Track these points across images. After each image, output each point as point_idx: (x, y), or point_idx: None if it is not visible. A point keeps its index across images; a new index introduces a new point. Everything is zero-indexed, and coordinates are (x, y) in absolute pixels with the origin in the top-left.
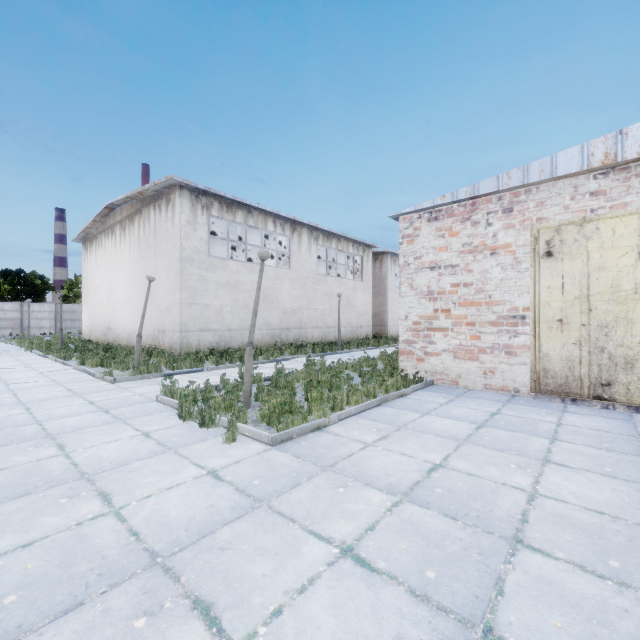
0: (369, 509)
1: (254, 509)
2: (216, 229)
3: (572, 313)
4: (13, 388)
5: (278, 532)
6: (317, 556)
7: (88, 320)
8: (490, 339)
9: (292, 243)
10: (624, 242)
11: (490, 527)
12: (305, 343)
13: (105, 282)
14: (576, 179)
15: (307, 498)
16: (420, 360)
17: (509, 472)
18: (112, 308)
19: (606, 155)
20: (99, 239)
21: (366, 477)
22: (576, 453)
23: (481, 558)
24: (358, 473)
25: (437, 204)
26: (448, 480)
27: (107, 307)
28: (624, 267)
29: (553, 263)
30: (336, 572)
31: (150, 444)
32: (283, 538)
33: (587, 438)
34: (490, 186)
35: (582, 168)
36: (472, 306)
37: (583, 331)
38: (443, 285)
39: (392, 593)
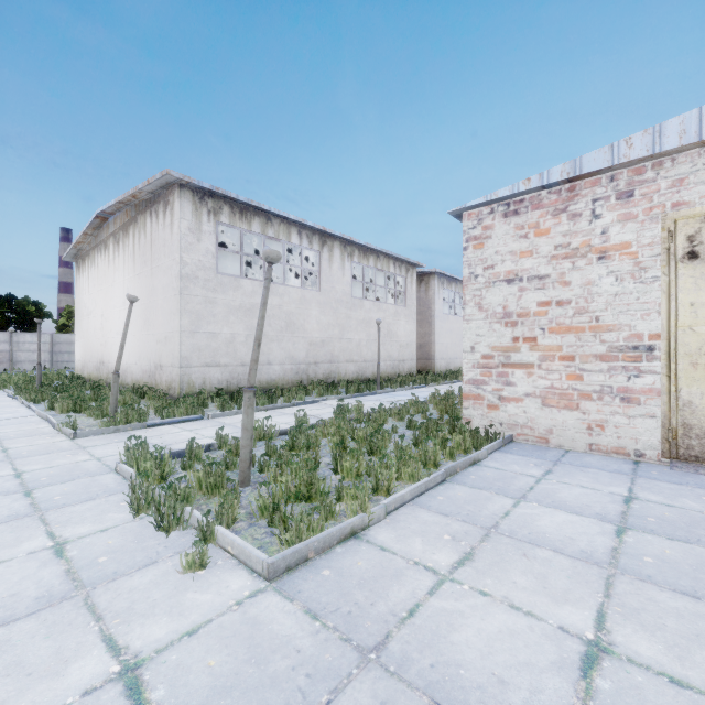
0: None
1: None
2: (231, 244)
3: None
4: None
5: None
6: None
7: (80, 353)
8: (597, 380)
9: (321, 259)
10: None
11: None
12: (337, 380)
13: (98, 307)
14: None
15: None
16: (492, 407)
17: None
18: (105, 338)
19: None
20: (92, 256)
21: (455, 692)
22: None
23: None
24: (436, 675)
25: (518, 191)
26: None
27: (100, 337)
28: None
29: (699, 268)
30: None
31: (52, 574)
32: None
33: None
34: (599, 160)
35: None
36: (570, 333)
37: None
38: (526, 304)
39: None
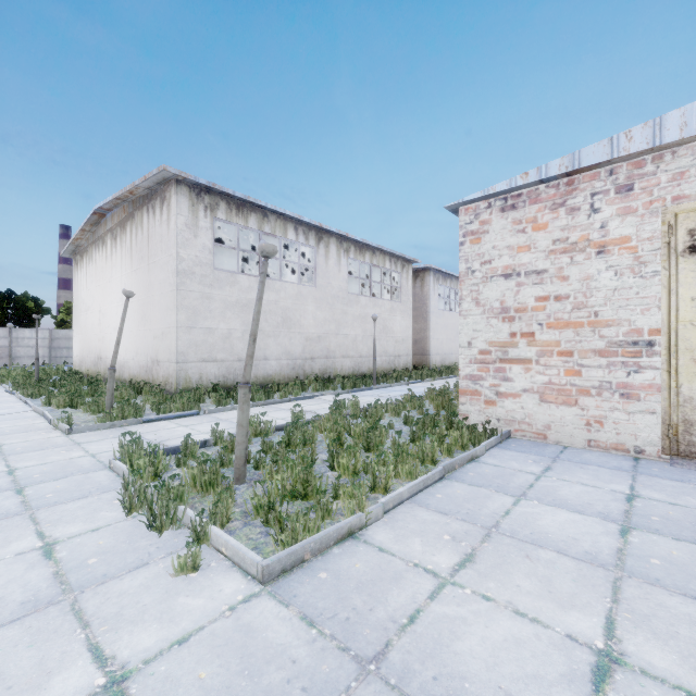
0: None
1: None
2: (228, 241)
3: None
4: None
5: None
6: None
7: (78, 348)
8: (596, 375)
9: (317, 255)
10: None
11: None
12: (333, 376)
13: (96, 303)
14: None
15: None
16: (489, 403)
17: None
18: (103, 334)
19: None
20: (89, 252)
21: None
22: None
23: None
24: (439, 689)
25: (516, 185)
26: None
27: (98, 332)
28: None
29: None
30: None
31: (39, 577)
32: None
33: None
34: (598, 154)
35: None
36: (568, 328)
37: None
38: (524, 299)
39: None
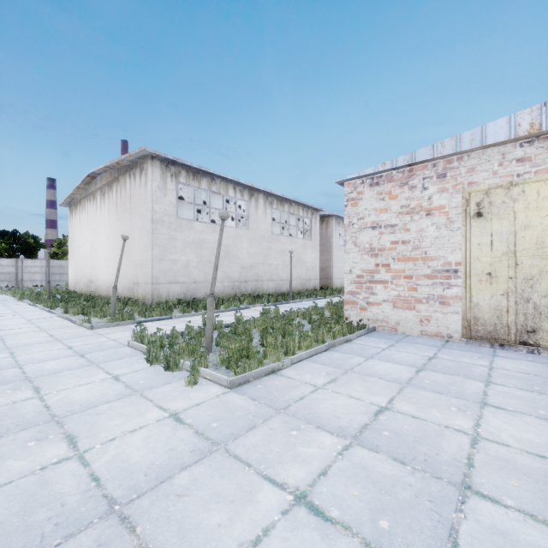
0: (321, 453)
1: (212, 453)
2: (184, 195)
3: (500, 267)
4: (2, 334)
5: (234, 477)
6: (271, 503)
7: (73, 274)
8: (426, 290)
9: (250, 207)
10: (547, 203)
11: (438, 472)
12: (261, 294)
13: (88, 241)
14: (504, 147)
15: (262, 441)
16: (363, 309)
17: (450, 415)
18: (93, 263)
19: (531, 125)
20: (82, 203)
21: (317, 420)
22: (510, 396)
23: (432, 506)
24: (310, 416)
25: (378, 171)
26: (394, 423)
27: (89, 262)
28: (547, 226)
29: (483, 222)
30: (290, 521)
31: (119, 387)
32: (239, 484)
33: (518, 381)
34: (426, 154)
35: (509, 137)
36: (409, 261)
37: (510, 283)
38: (383, 242)
39: (347, 546)
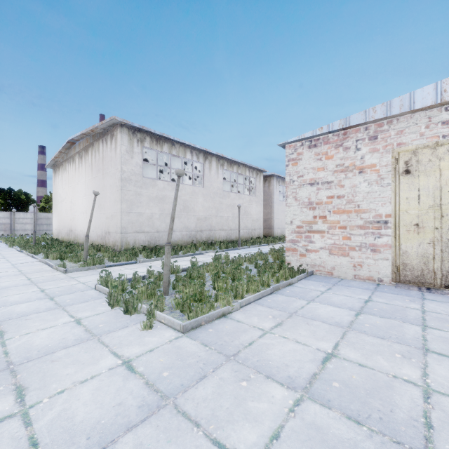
0: (272, 409)
1: (160, 409)
2: (149, 158)
3: (427, 219)
4: None
5: (181, 441)
6: None
7: (56, 224)
8: (358, 239)
9: (204, 168)
10: None
11: (397, 435)
12: (214, 241)
13: (68, 197)
14: (430, 111)
15: (212, 394)
16: (302, 255)
17: (396, 362)
18: (73, 216)
19: None
20: (64, 165)
21: (267, 368)
22: None
23: None
24: (259, 363)
25: (316, 134)
26: (342, 372)
27: (69, 215)
28: None
29: (411, 179)
30: None
31: (79, 331)
32: None
33: None
34: (359, 119)
35: (436, 102)
36: (344, 213)
37: (436, 233)
38: (320, 197)
39: None
